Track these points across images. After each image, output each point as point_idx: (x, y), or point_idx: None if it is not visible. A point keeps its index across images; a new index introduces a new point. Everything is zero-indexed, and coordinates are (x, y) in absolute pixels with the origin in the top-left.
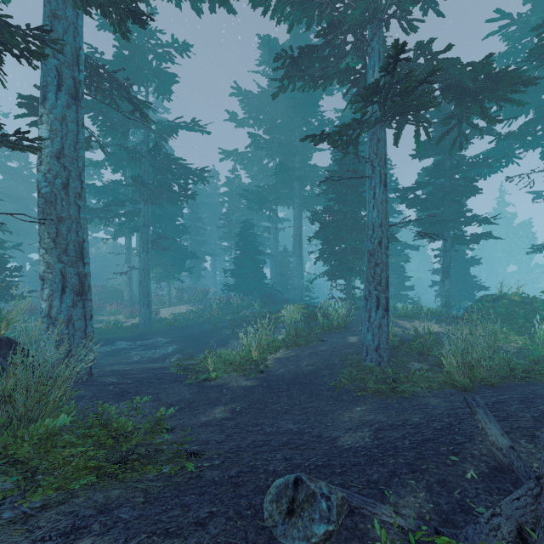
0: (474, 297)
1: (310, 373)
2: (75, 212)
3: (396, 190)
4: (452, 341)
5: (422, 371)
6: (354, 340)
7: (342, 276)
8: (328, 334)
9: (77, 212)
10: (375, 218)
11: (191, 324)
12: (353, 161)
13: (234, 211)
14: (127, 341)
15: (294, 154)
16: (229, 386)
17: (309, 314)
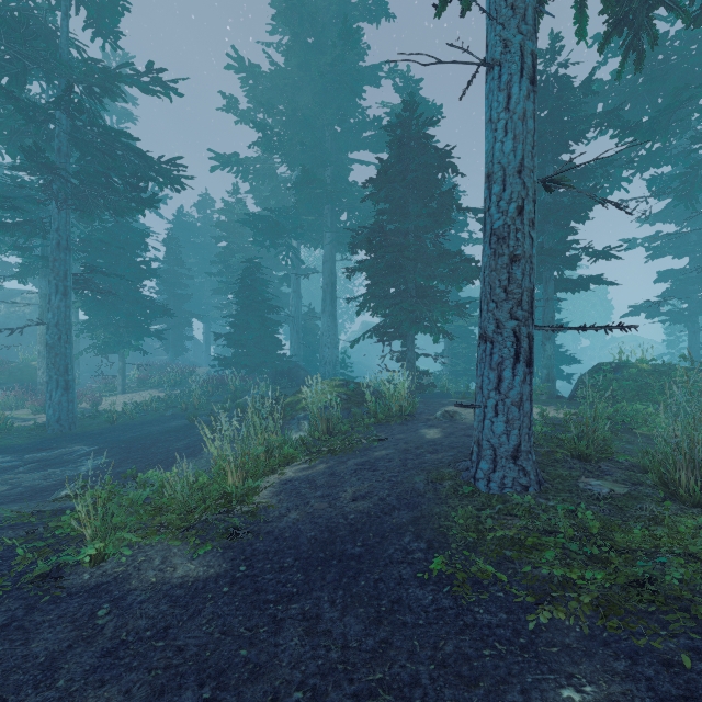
0: (561, 374)
1: (365, 522)
2: None
3: (475, 212)
4: (696, 428)
5: (622, 500)
6: (436, 435)
7: (401, 335)
8: (384, 427)
9: None
10: (510, 155)
11: (151, 419)
12: (417, 151)
13: (235, 251)
14: (6, 454)
15: (324, 164)
16: (129, 586)
17: (350, 394)
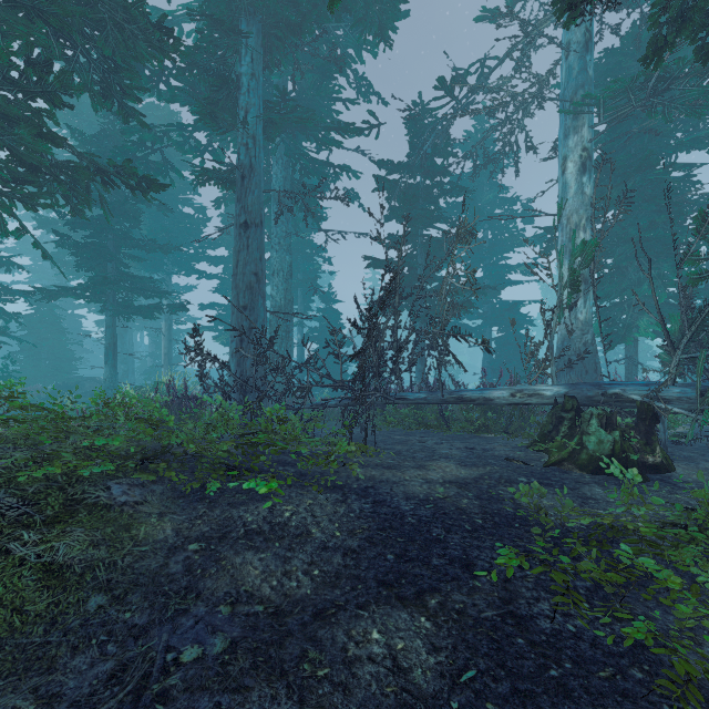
0: None
1: None
2: None
3: None
4: None
5: None
6: None
7: None
8: None
9: None
10: None
11: None
12: None
13: None
14: None
15: None
16: None
17: None
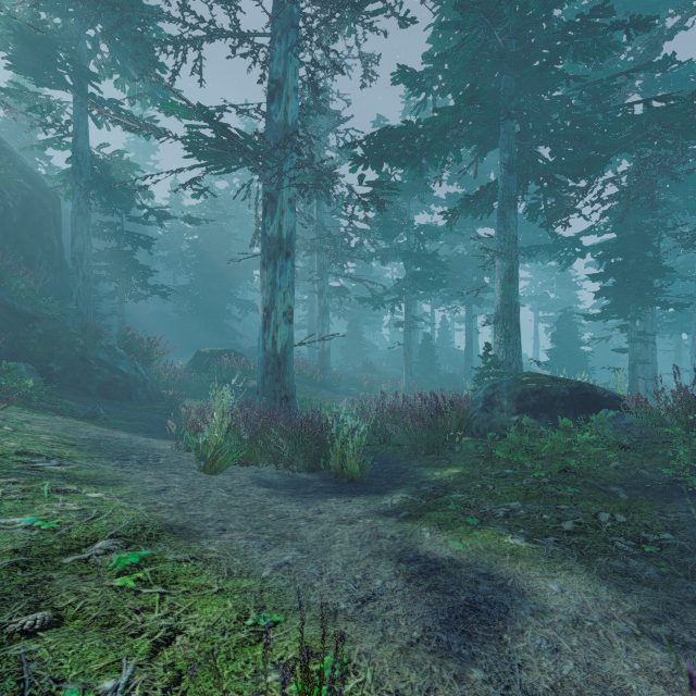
0: None
1: None
2: (650, 357)
3: None
4: None
5: None
6: None
7: None
8: None
9: (652, 356)
10: None
11: None
12: None
13: None
14: None
15: None
16: None
17: None
